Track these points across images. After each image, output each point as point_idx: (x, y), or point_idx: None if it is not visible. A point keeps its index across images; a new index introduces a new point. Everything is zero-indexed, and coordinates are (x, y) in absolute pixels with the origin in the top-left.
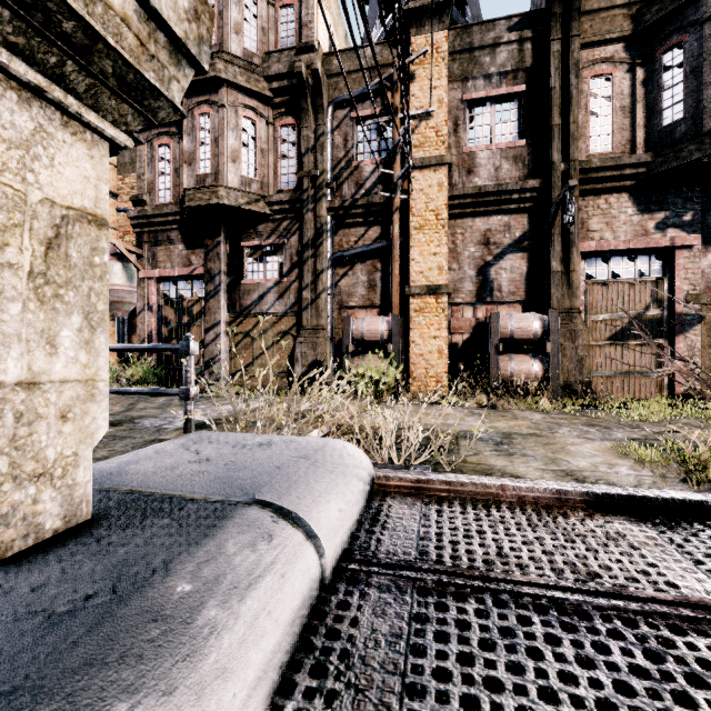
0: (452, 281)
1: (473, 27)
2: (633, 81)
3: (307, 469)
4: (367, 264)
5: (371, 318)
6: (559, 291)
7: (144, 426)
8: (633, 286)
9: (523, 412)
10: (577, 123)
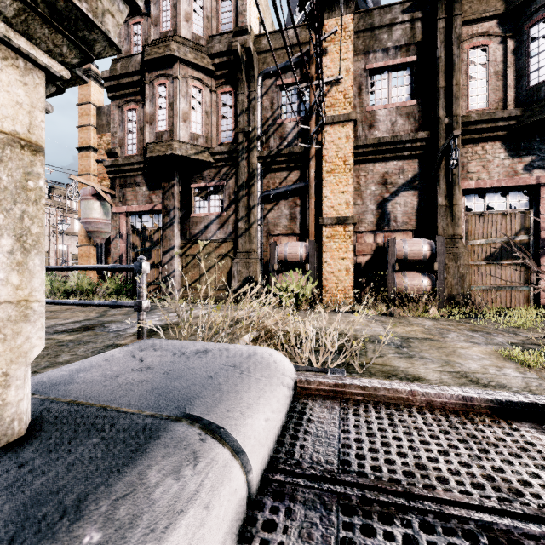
0: (357, 214)
1: (374, 11)
2: (505, 51)
3: (236, 378)
4: (289, 201)
5: (292, 243)
6: (444, 221)
7: (112, 329)
8: (505, 216)
9: (416, 319)
10: (458, 86)
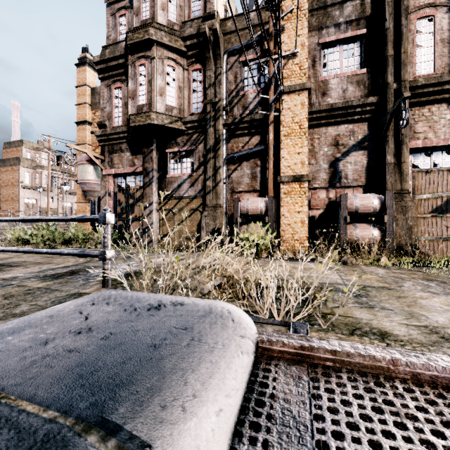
0: (311, 172)
1: None
2: None
3: (185, 349)
4: (250, 162)
5: (253, 198)
6: (392, 177)
7: (93, 274)
8: None
9: (369, 267)
10: (406, 53)
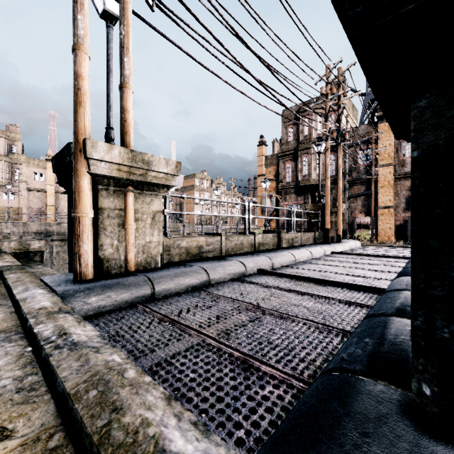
0: (396, 204)
1: None
2: None
3: (353, 241)
4: (361, 199)
5: (363, 217)
6: None
7: None
8: None
9: None
10: None
